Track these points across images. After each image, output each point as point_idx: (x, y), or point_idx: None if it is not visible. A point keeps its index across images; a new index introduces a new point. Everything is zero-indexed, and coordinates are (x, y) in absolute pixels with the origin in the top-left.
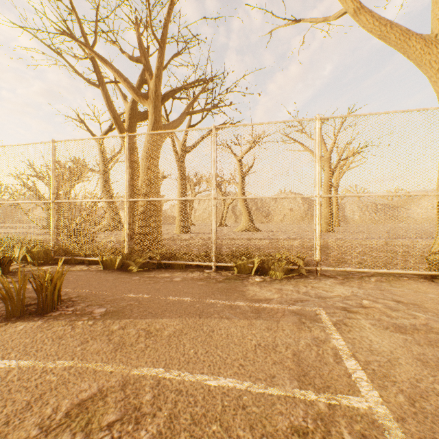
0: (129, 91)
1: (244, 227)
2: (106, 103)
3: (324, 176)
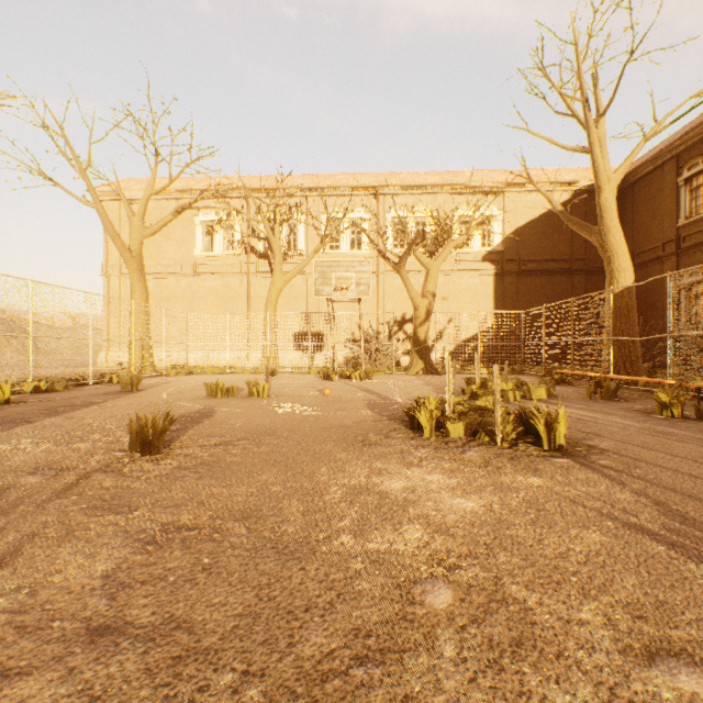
0: None
1: None
2: None
3: None
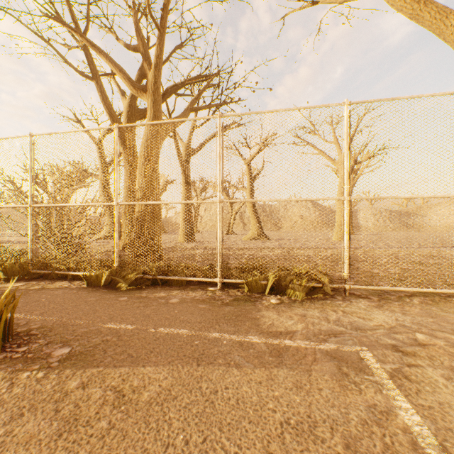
0: (125, 83)
1: (253, 235)
2: (101, 98)
3: (339, 181)
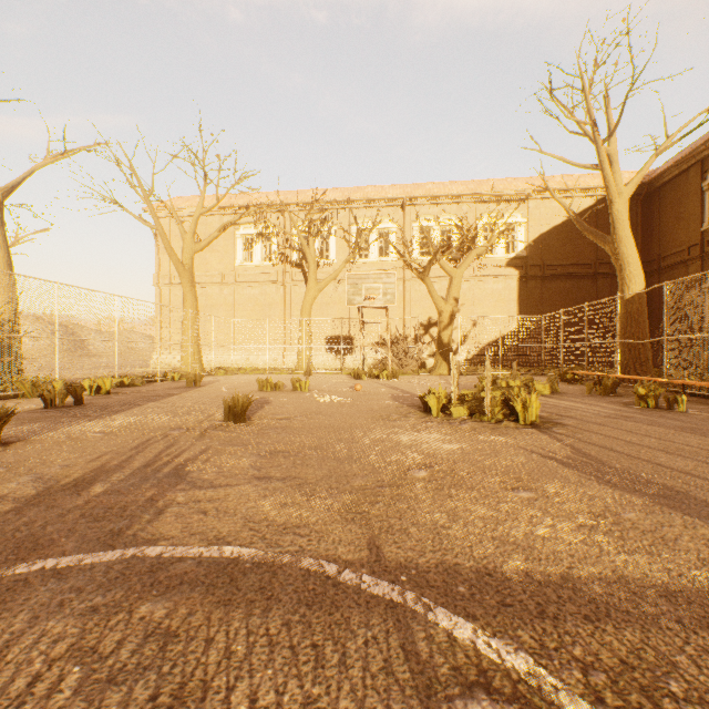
0: None
1: None
2: None
3: None
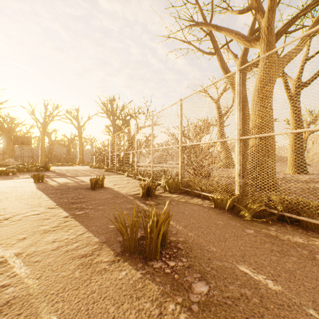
0: (239, 42)
1: None
2: (220, 65)
3: None
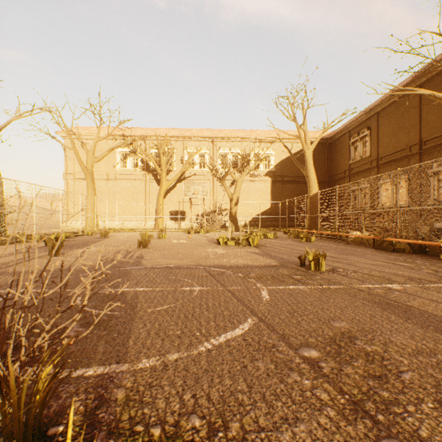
0: None
1: None
2: None
3: None
